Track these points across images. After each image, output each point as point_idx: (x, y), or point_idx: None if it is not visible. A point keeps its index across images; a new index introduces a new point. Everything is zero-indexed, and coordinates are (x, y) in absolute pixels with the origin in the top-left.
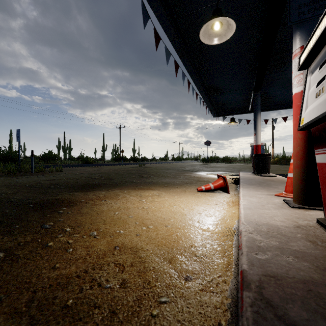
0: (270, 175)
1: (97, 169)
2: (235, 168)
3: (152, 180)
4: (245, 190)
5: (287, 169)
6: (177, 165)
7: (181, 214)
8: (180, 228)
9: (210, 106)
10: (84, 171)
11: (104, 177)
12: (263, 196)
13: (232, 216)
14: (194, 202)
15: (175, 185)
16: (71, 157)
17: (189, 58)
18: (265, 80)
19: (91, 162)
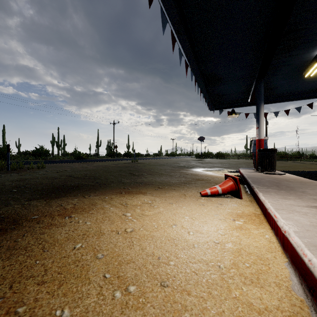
0: (278, 173)
1: (85, 165)
2: (231, 164)
3: (144, 178)
4: (269, 197)
5: (284, 165)
6: (171, 161)
7: (186, 244)
8: (190, 291)
9: (207, 98)
10: (70, 168)
11: (89, 175)
12: (306, 210)
13: (271, 250)
14: (201, 216)
15: (172, 186)
16: (64, 153)
17: (188, 37)
18: (269, 67)
19: (84, 157)
